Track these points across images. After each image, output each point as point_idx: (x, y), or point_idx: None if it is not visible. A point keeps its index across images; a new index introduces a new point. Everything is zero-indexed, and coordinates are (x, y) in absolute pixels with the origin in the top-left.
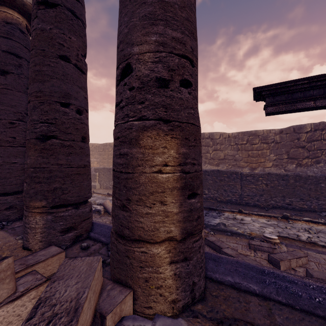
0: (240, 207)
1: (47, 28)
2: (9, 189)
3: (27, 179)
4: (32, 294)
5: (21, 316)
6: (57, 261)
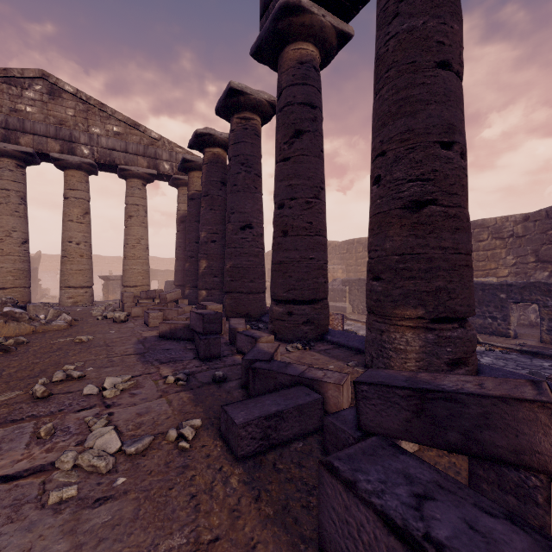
0: None
1: (418, 24)
2: (307, 295)
3: (385, 273)
4: None
5: None
6: None
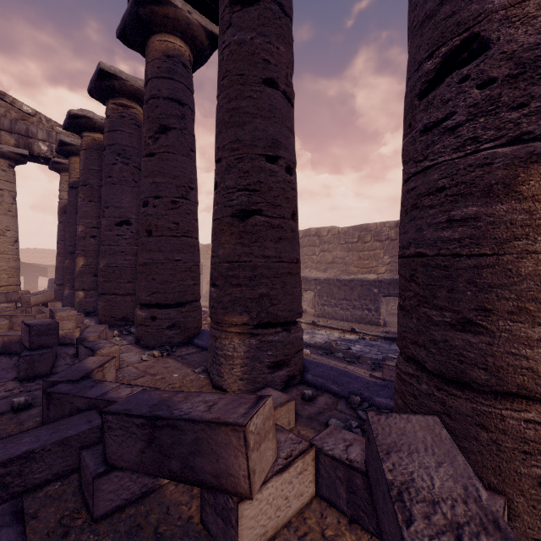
0: None
1: (247, 38)
2: (172, 298)
3: (219, 280)
4: (299, 465)
5: (288, 499)
6: (286, 414)
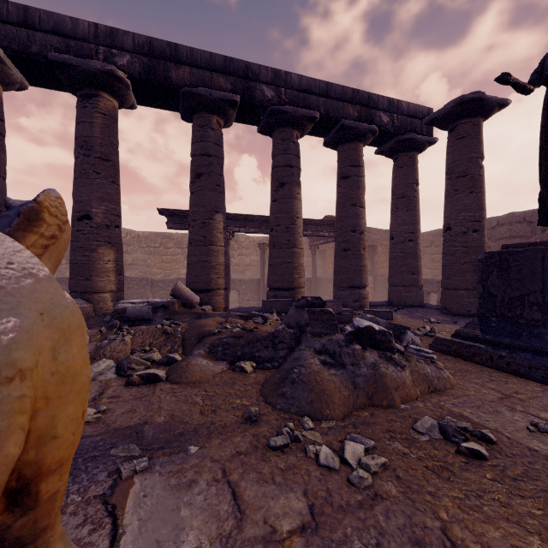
0: None
1: None
2: None
3: None
4: None
5: None
6: None
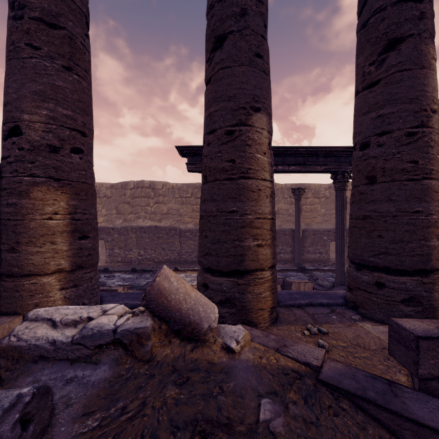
0: (178, 265)
1: None
2: None
3: None
4: None
5: None
6: None
